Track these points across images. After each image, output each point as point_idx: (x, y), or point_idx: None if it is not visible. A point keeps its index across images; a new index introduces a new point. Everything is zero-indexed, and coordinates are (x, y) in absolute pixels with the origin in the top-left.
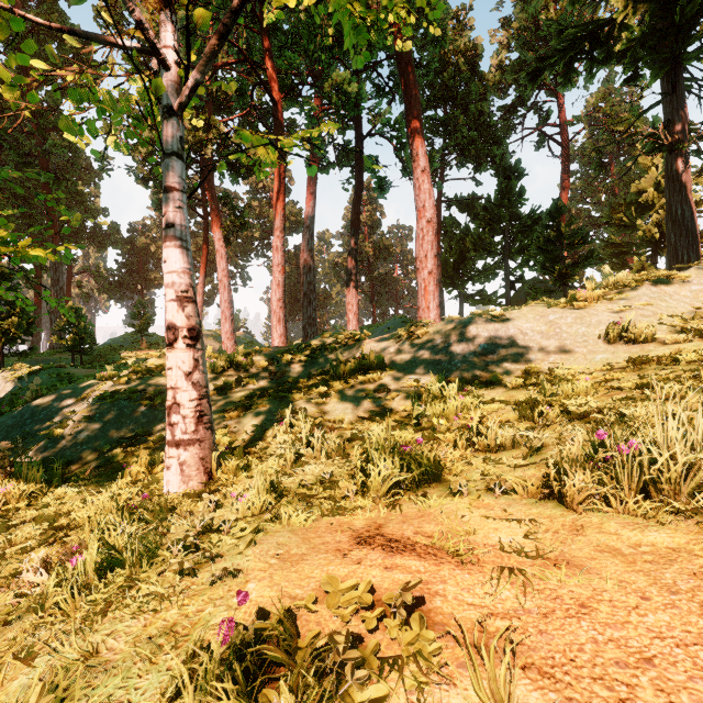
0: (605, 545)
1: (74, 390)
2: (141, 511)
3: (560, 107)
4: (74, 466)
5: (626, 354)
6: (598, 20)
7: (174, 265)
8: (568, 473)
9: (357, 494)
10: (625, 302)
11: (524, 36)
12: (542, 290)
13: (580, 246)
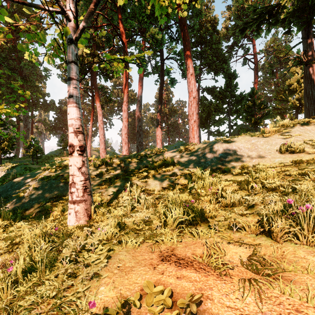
0: (300, 265)
1: (30, 175)
2: (53, 237)
3: (254, 46)
4: (28, 211)
5: (290, 158)
6: (272, 5)
7: (72, 115)
8: (273, 222)
9: (161, 229)
10: (288, 134)
11: (237, 14)
12: (246, 129)
13: (263, 109)
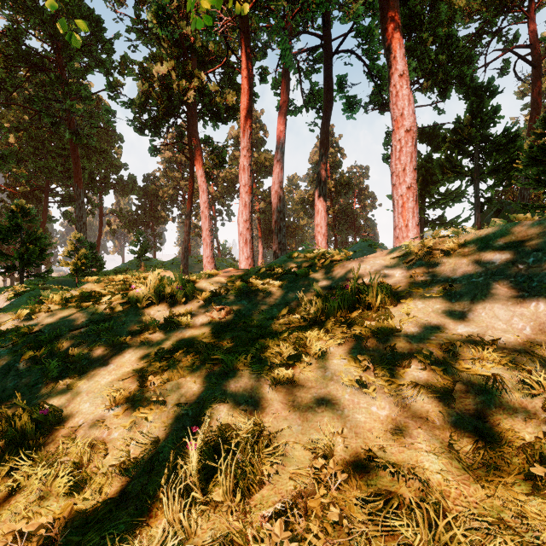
0: None
1: (2, 320)
2: None
3: (531, 26)
4: None
5: None
6: None
7: None
8: None
9: None
10: None
11: None
12: (533, 206)
13: None
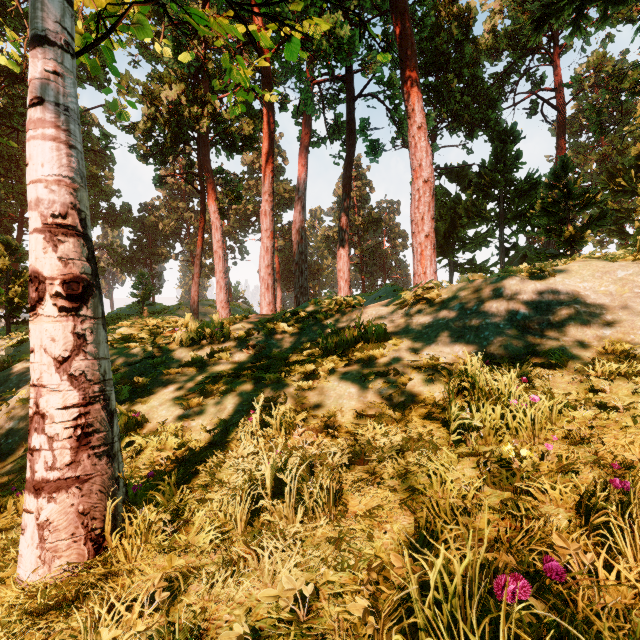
0: None
1: None
2: None
3: (556, 70)
4: None
5: None
6: None
7: (39, 169)
8: None
9: None
10: None
11: None
12: (545, 255)
13: (590, 206)
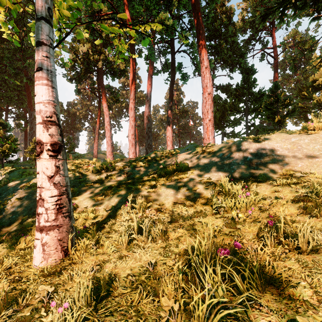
0: None
1: (22, 181)
2: None
3: (273, 39)
4: (5, 228)
5: None
6: None
7: (40, 97)
8: None
9: (178, 312)
10: None
11: (255, 3)
12: (267, 129)
13: (288, 106)
